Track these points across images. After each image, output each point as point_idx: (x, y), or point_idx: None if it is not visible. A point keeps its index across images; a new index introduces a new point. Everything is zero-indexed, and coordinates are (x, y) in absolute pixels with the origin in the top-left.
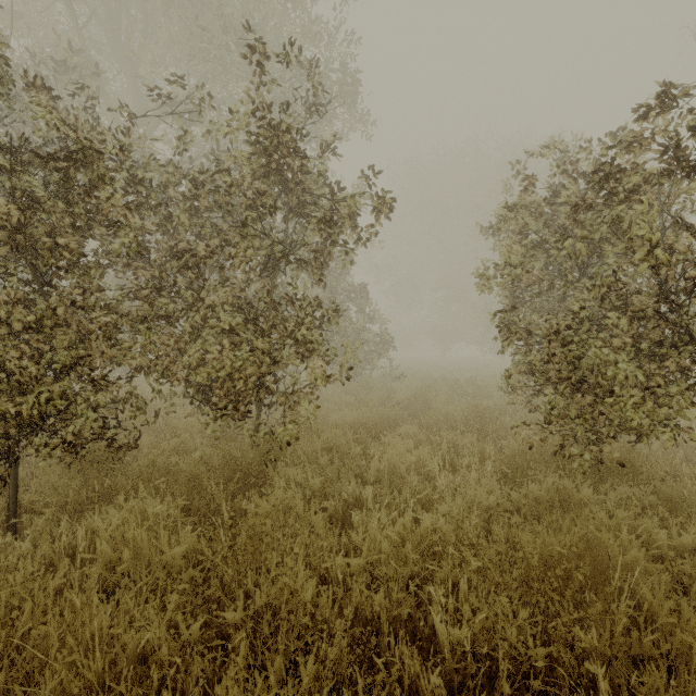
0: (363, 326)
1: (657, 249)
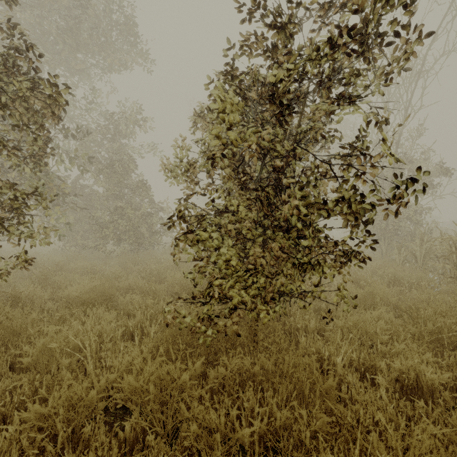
0: (149, 213)
1: (232, 132)
